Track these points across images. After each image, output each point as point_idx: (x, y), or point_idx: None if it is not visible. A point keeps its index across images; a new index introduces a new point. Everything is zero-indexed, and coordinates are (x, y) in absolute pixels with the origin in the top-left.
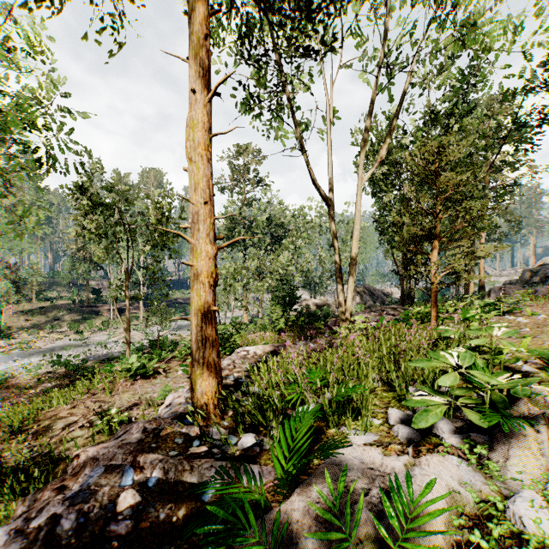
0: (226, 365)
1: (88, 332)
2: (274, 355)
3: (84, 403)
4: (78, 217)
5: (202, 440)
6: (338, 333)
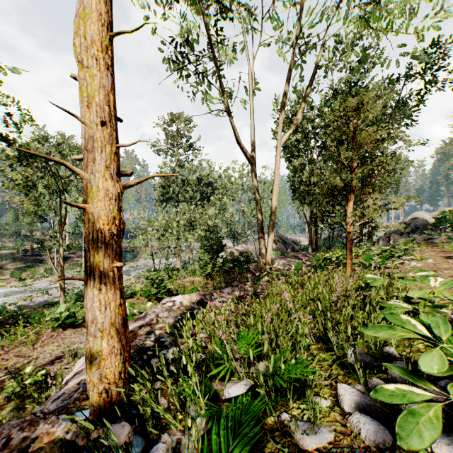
0: (148, 321)
1: (31, 279)
2: (200, 305)
3: (1, 359)
4: (5, 167)
5: (92, 452)
6: (261, 279)
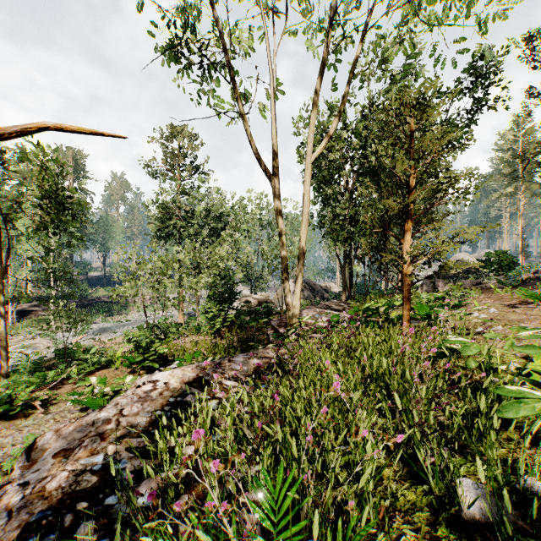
0: (100, 425)
1: None
2: (197, 386)
3: None
4: None
5: None
6: (287, 338)
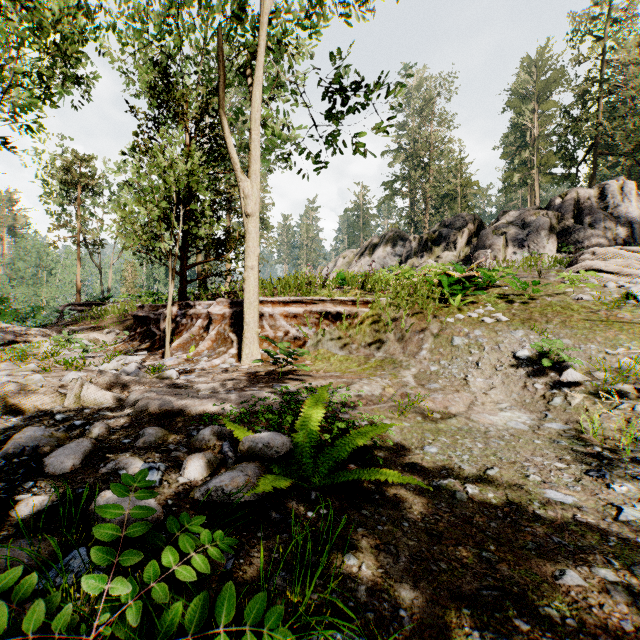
0: None
1: None
2: None
3: None
4: None
5: None
6: None
